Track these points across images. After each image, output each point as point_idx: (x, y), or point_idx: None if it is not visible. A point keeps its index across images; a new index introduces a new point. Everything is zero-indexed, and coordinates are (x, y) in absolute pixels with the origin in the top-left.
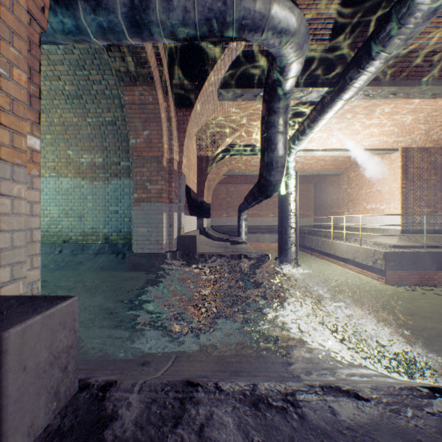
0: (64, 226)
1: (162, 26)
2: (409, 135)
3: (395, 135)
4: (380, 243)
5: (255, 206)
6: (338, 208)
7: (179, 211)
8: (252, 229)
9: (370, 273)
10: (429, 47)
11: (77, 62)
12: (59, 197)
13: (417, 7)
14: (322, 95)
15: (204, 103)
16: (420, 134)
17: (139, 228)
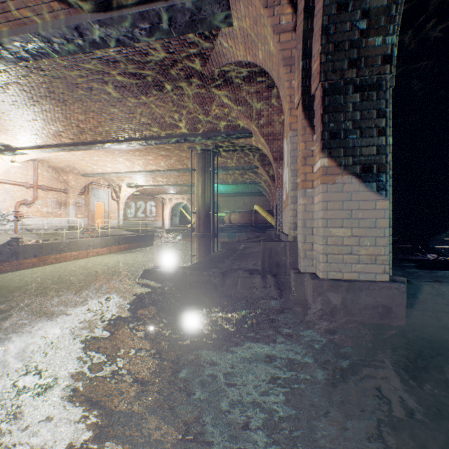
0: None
1: None
2: None
3: None
4: None
5: None
6: None
7: None
8: None
9: None
10: None
11: None
12: None
13: None
14: None
15: None
16: None
17: None
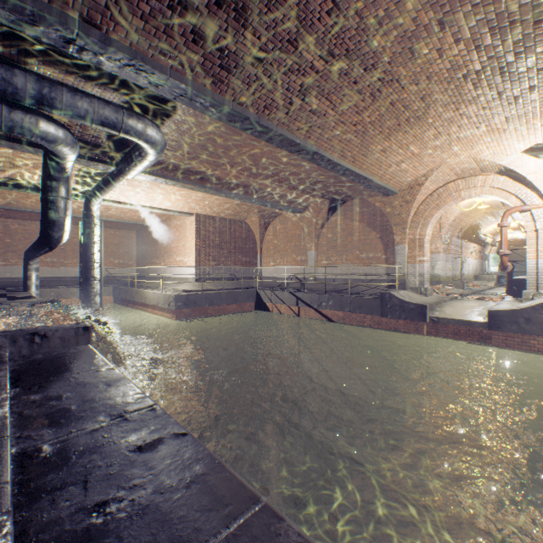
0: None
1: None
2: (199, 206)
3: (189, 204)
4: (178, 289)
5: (56, 252)
6: (158, 259)
7: None
8: (52, 282)
9: (168, 314)
10: (176, 164)
11: None
12: None
13: (147, 153)
14: (109, 169)
15: None
16: (206, 206)
17: None
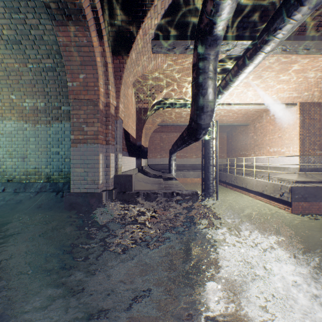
0: (8, 166)
1: None
2: (307, 92)
3: (296, 92)
4: (284, 179)
5: (182, 150)
6: (246, 151)
7: (116, 152)
8: (180, 167)
9: (277, 204)
10: None
11: (11, 3)
12: (2, 139)
13: None
14: (245, 49)
15: (139, 53)
16: (316, 91)
17: (76, 169)
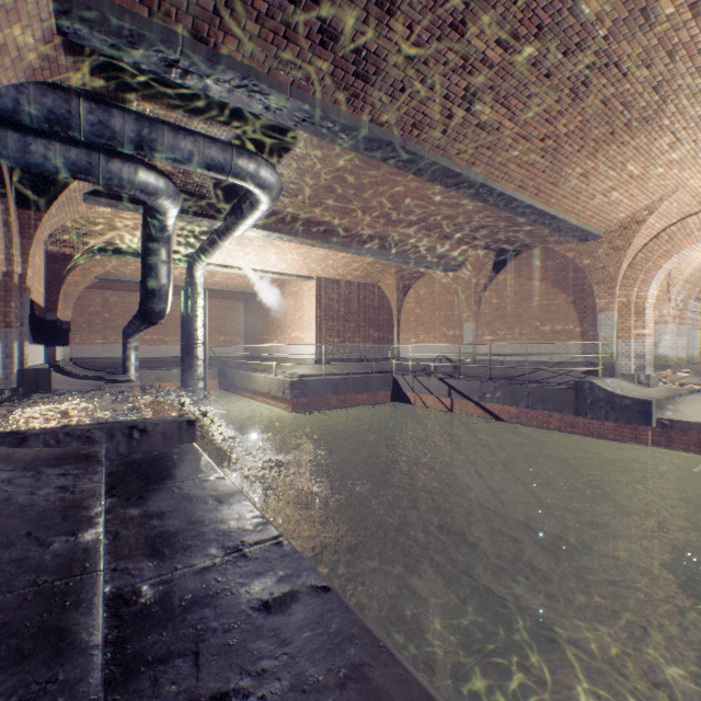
0: None
1: (16, 160)
2: (320, 267)
3: (307, 265)
4: (294, 373)
5: (156, 328)
6: (269, 335)
7: (21, 338)
8: (151, 363)
9: (282, 405)
10: (293, 214)
11: None
12: None
13: (259, 201)
14: (215, 225)
15: (64, 206)
16: (328, 267)
17: None
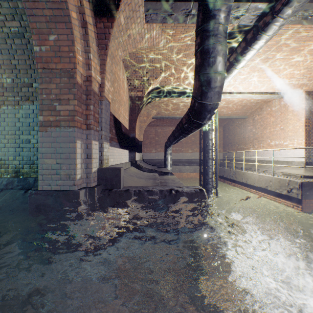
0: None
1: None
2: None
3: (303, 79)
4: (289, 173)
5: (177, 144)
6: (244, 145)
7: (101, 140)
8: (175, 162)
9: (284, 201)
10: None
11: None
12: None
13: None
14: (258, 16)
15: (130, 18)
16: None
17: (46, 160)
